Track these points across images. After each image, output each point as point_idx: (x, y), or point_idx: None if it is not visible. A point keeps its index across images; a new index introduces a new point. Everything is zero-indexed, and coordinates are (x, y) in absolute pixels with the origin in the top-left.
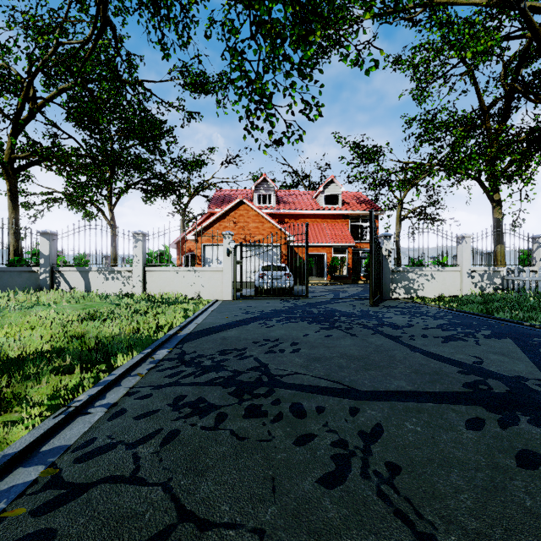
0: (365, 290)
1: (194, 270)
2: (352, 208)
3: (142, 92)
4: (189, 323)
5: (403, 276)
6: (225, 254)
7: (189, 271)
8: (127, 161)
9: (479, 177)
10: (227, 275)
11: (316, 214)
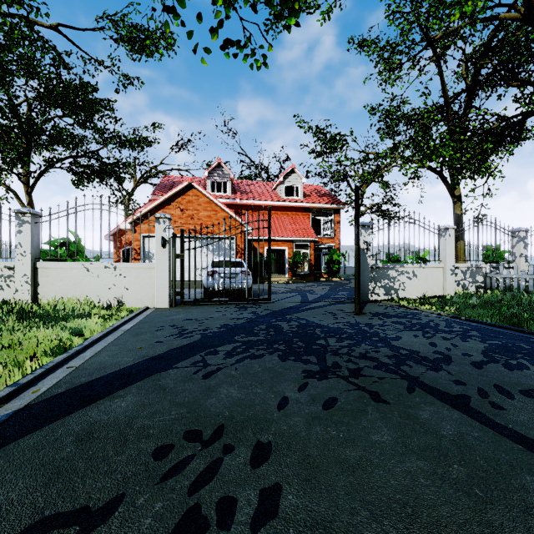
0: (333, 289)
1: (114, 266)
2: (313, 200)
3: (30, 5)
4: (57, 367)
5: (383, 274)
6: (159, 244)
7: (106, 268)
8: (46, 131)
9: (442, 171)
10: (162, 273)
11: (276, 206)
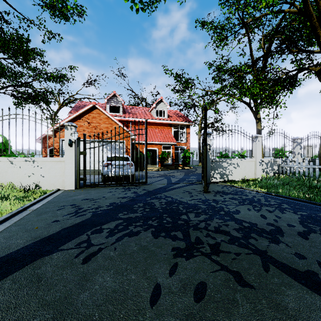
0: (187, 174)
1: (32, 160)
2: (174, 119)
3: None
4: None
5: (219, 165)
6: (67, 144)
7: (27, 161)
8: None
9: (250, 103)
10: (70, 165)
11: (151, 122)
